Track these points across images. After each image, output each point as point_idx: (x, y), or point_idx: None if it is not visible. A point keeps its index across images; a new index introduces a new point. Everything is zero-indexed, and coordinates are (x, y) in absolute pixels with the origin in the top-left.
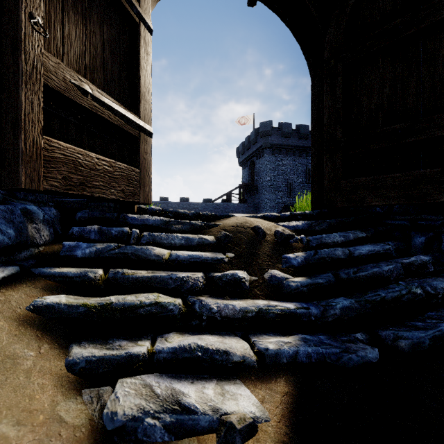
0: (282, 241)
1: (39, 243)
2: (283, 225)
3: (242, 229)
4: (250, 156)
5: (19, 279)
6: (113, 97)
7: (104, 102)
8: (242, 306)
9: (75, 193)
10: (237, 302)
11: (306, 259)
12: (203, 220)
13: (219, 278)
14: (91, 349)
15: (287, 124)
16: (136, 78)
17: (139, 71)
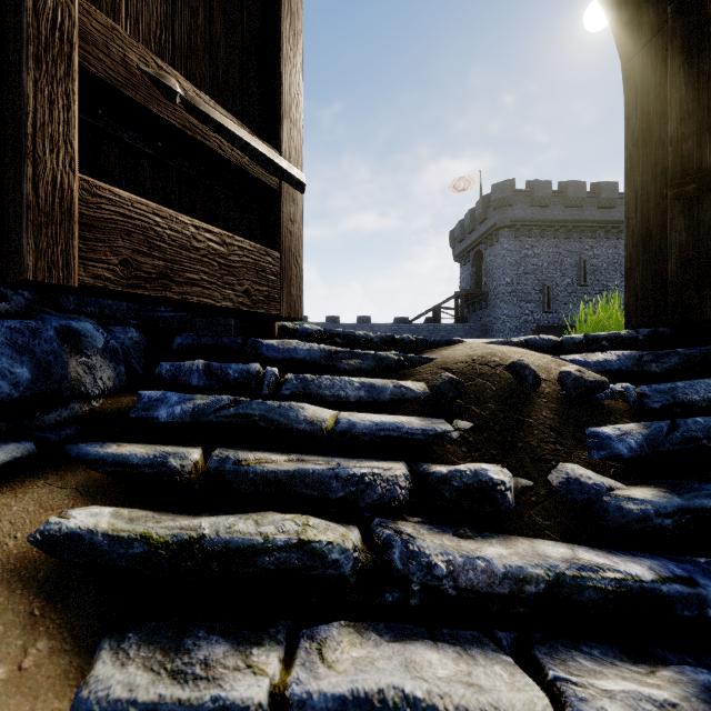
0: (578, 396)
1: (92, 392)
2: (573, 361)
3: (485, 369)
4: (473, 243)
5: (35, 467)
6: (229, 112)
7: (209, 115)
8: (510, 563)
9: (148, 293)
10: (496, 551)
11: (649, 440)
12: (401, 351)
13: (443, 480)
14: (135, 673)
15: (543, 183)
16: (274, 78)
17: (280, 63)
